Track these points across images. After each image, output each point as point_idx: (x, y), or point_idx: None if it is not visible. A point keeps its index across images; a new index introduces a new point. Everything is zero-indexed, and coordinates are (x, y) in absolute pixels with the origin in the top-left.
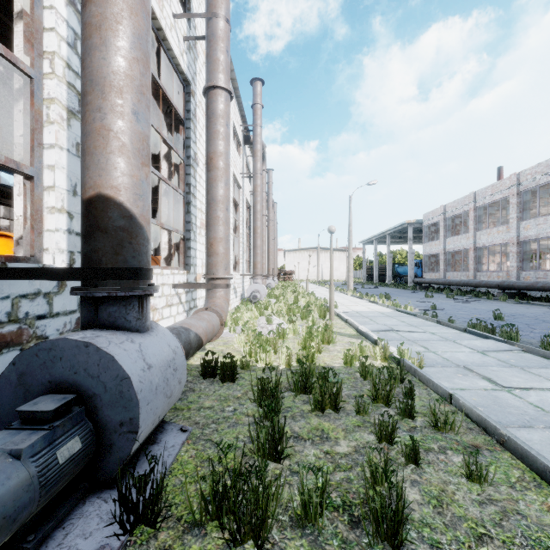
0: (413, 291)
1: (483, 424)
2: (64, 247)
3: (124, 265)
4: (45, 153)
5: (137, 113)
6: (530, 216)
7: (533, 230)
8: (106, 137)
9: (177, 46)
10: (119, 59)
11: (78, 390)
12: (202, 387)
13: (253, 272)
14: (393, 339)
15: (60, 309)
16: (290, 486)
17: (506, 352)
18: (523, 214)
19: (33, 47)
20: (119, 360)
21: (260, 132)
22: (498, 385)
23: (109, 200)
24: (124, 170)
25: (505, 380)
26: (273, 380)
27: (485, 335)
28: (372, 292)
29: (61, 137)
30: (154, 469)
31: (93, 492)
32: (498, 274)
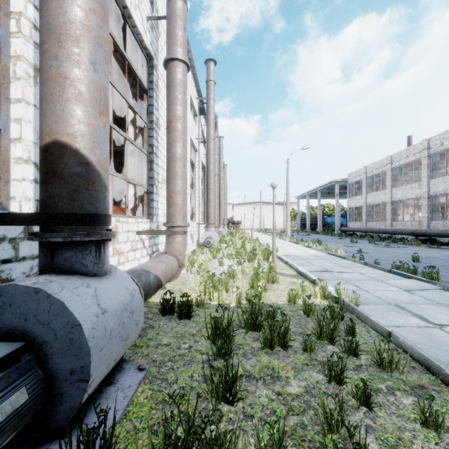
0: (340, 238)
1: (426, 363)
2: (31, 196)
3: (80, 210)
4: (11, 107)
5: (95, 63)
6: (437, 175)
7: (441, 187)
8: (62, 85)
9: (141, 24)
10: (75, 9)
11: (28, 337)
12: (161, 324)
13: (207, 222)
14: (328, 278)
15: (27, 254)
16: (244, 433)
17: (430, 291)
18: (433, 173)
19: (0, 7)
20: (69, 306)
21: (213, 104)
22: (429, 322)
23: (65, 147)
24: (80, 118)
25: (435, 317)
26: (225, 317)
27: (408, 275)
28: (306, 238)
29: (27, 92)
30: (104, 420)
31: (42, 443)
32: (411, 223)
